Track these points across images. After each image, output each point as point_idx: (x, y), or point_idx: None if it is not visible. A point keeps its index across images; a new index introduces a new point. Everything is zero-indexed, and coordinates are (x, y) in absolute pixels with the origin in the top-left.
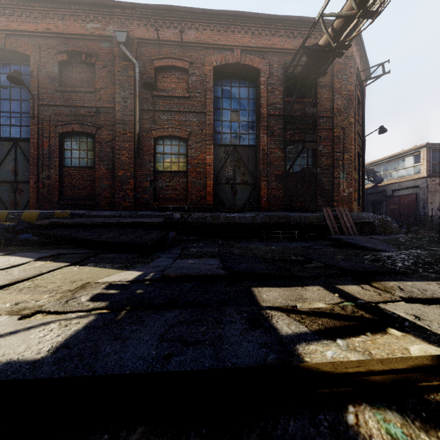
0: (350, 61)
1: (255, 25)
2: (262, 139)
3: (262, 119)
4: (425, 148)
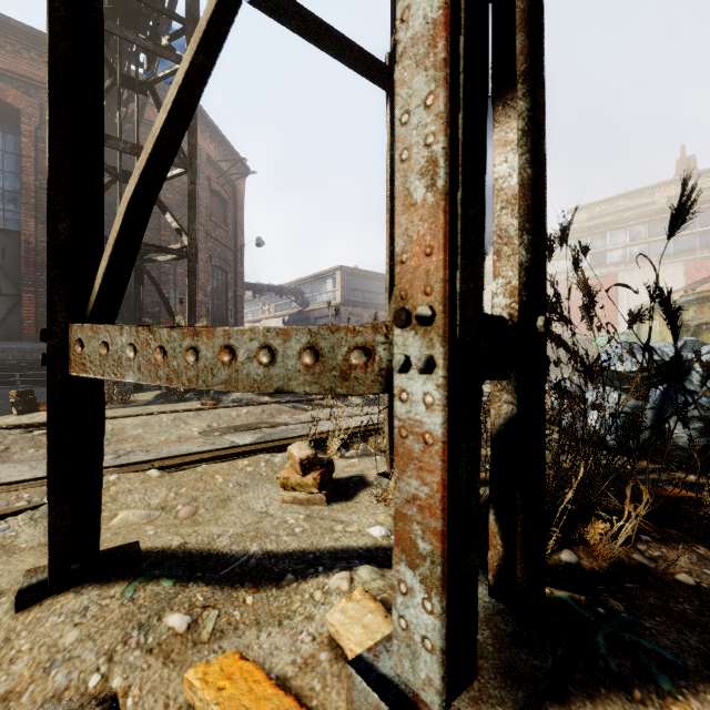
0: (186, 144)
1: (6, 34)
2: (26, 224)
3: (25, 193)
4: (340, 272)
